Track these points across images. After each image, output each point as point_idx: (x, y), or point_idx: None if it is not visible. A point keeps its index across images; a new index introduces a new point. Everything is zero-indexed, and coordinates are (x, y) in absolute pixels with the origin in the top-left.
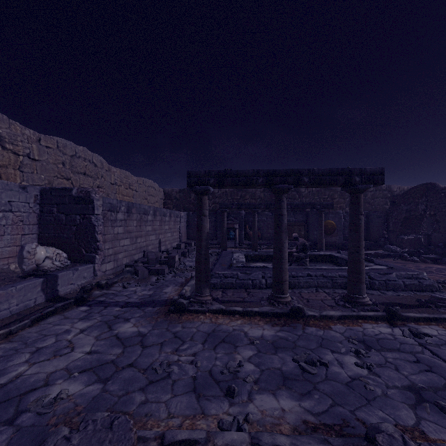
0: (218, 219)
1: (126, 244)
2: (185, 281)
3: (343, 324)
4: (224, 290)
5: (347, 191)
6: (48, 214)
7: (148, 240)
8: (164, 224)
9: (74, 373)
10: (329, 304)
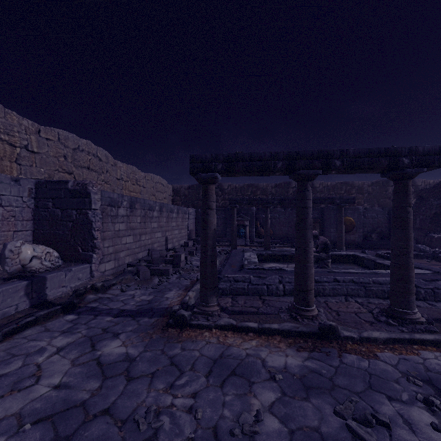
0: (228, 215)
1: (129, 241)
2: (190, 284)
3: (392, 350)
4: (234, 297)
5: (390, 178)
6: (43, 209)
7: (153, 238)
8: (171, 221)
9: (24, 425)
10: (366, 319)
